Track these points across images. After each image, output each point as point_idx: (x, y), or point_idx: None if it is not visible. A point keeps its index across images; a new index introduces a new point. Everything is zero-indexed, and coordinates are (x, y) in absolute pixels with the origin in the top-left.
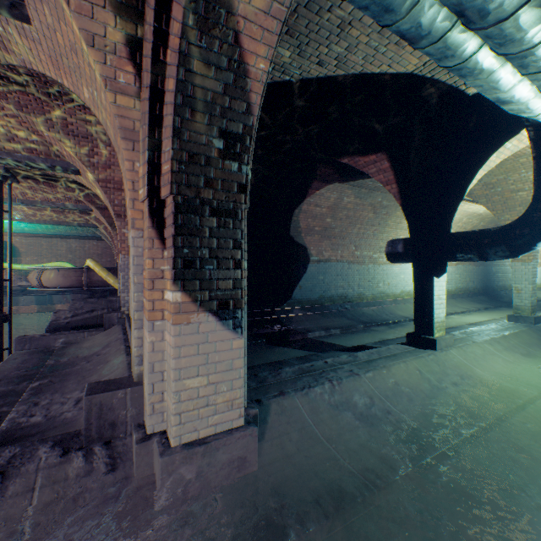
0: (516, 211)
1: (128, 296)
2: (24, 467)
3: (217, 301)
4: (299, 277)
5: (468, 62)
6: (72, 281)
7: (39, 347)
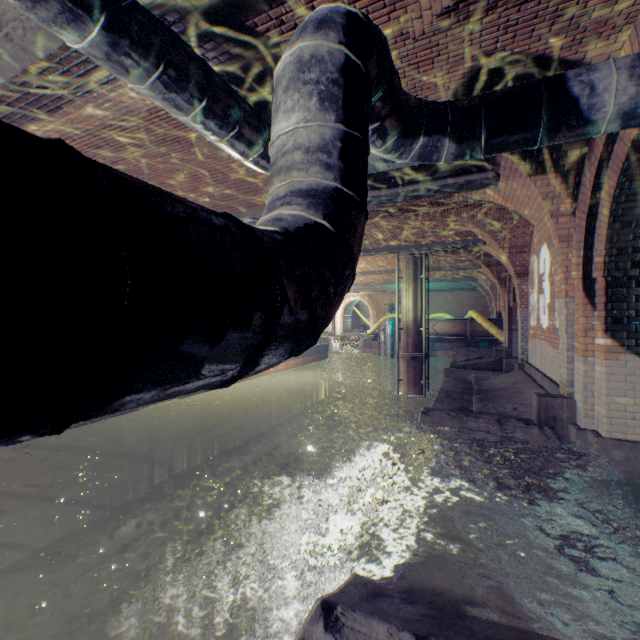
0: None
1: (526, 345)
2: (507, 423)
3: None
4: None
5: None
6: (457, 331)
7: (457, 377)
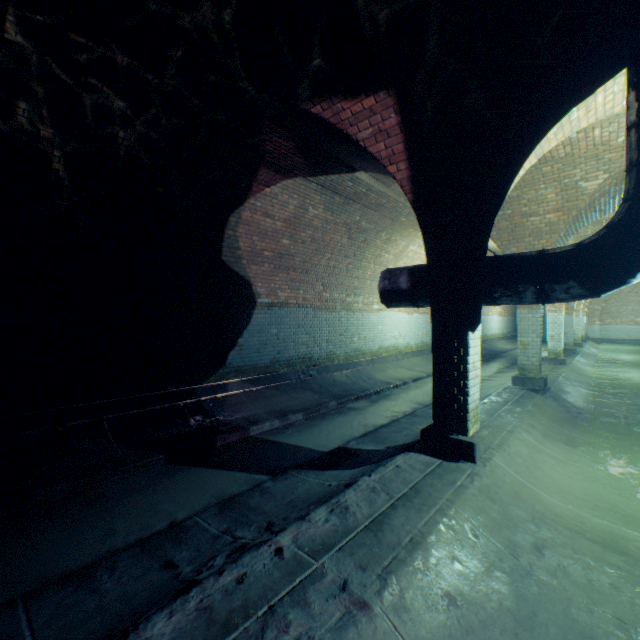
0: (525, 243)
1: None
2: None
3: None
4: (239, 331)
5: None
6: None
7: None
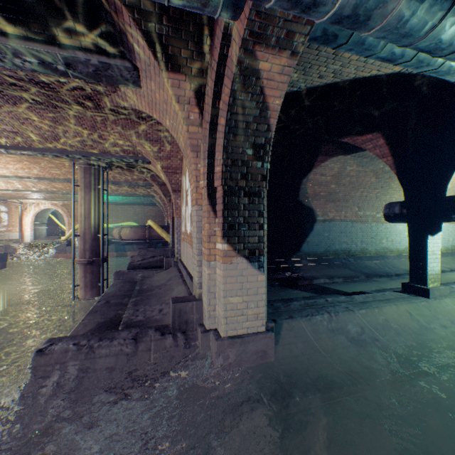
0: None
1: (180, 246)
2: (145, 338)
3: (248, 250)
4: (306, 234)
5: (442, 68)
6: (139, 236)
7: (127, 278)
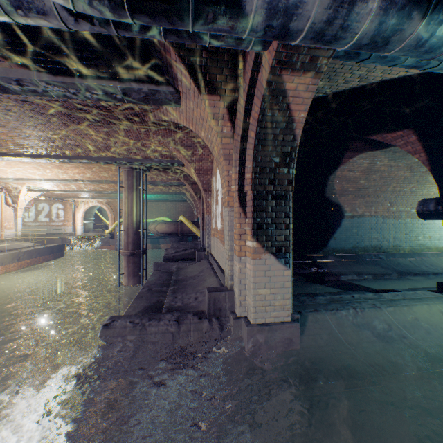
0: None
1: (210, 241)
2: (185, 321)
3: (275, 247)
4: (333, 230)
5: None
6: (172, 230)
7: (164, 269)
